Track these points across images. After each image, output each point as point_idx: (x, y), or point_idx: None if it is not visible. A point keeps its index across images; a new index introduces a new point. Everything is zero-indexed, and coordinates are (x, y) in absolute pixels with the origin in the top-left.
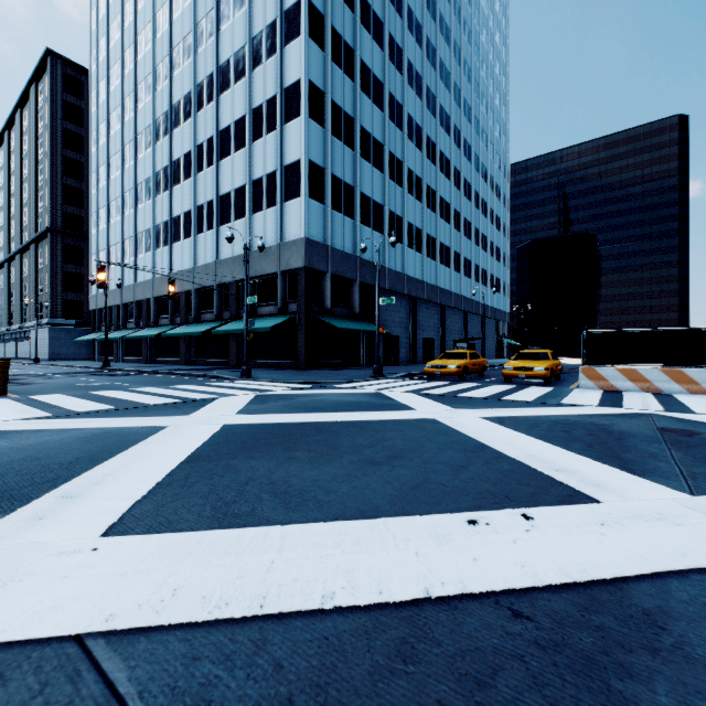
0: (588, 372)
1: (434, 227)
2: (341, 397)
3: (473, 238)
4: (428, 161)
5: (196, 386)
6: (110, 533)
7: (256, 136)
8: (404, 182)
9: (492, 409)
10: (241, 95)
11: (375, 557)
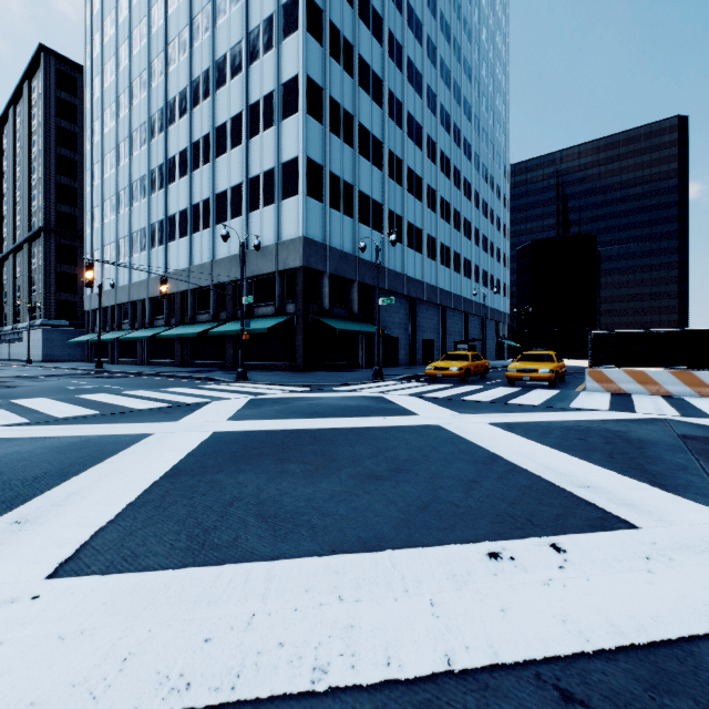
0: (595, 374)
1: (434, 227)
2: (340, 401)
3: (474, 239)
4: (428, 160)
5: (189, 389)
6: (61, 572)
7: (253, 132)
8: (404, 181)
9: (499, 414)
10: (237, 91)
11: (380, 607)
